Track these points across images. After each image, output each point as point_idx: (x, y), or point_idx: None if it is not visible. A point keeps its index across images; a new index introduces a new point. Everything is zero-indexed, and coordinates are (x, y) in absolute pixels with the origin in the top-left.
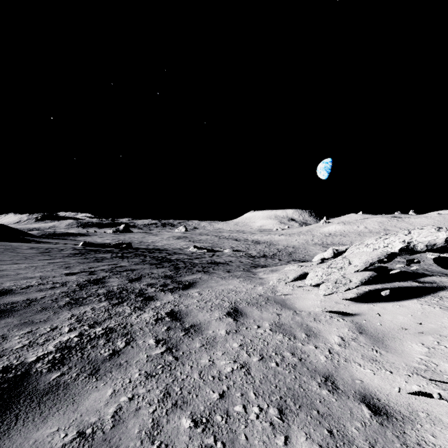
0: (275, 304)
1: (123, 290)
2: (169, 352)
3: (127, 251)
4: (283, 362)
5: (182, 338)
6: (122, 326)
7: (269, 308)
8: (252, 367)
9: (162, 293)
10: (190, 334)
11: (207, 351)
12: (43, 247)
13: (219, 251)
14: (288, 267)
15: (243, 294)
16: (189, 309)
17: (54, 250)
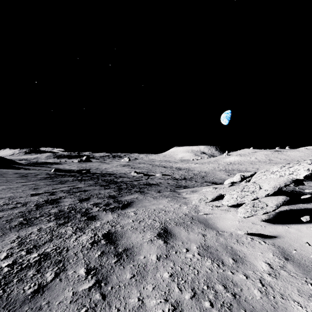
0: (199, 224)
1: (72, 209)
2: (97, 287)
3: (85, 175)
4: (217, 300)
5: (113, 266)
6: (58, 251)
7: (195, 228)
8: (185, 309)
9: (104, 213)
10: (121, 260)
11: (137, 284)
12: (24, 172)
13: (152, 175)
14: (205, 188)
15: (172, 213)
16: (124, 229)
17: (31, 174)
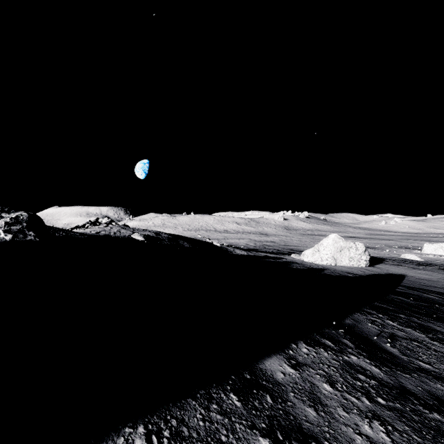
0: None
1: None
2: None
3: None
4: None
5: None
6: None
7: None
8: None
9: None
10: None
11: None
12: None
13: None
14: None
15: None
16: None
17: None
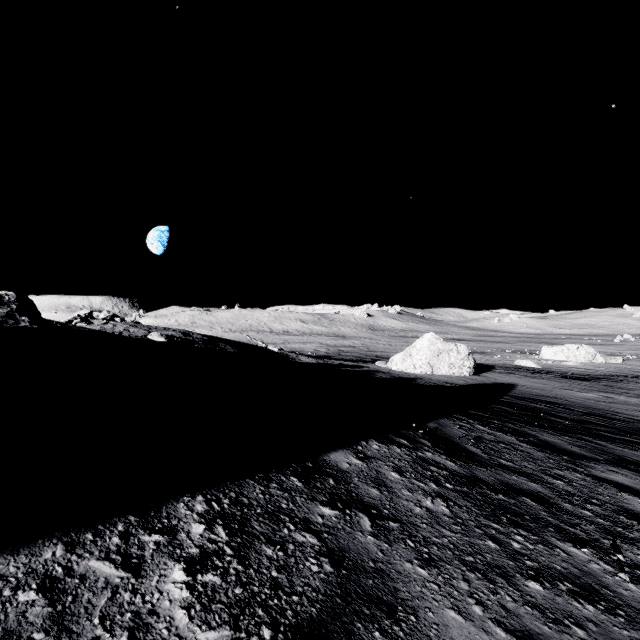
0: None
1: None
2: None
3: None
4: None
5: None
6: None
7: None
8: None
9: None
10: None
11: None
12: None
13: None
14: None
15: None
16: None
17: None
